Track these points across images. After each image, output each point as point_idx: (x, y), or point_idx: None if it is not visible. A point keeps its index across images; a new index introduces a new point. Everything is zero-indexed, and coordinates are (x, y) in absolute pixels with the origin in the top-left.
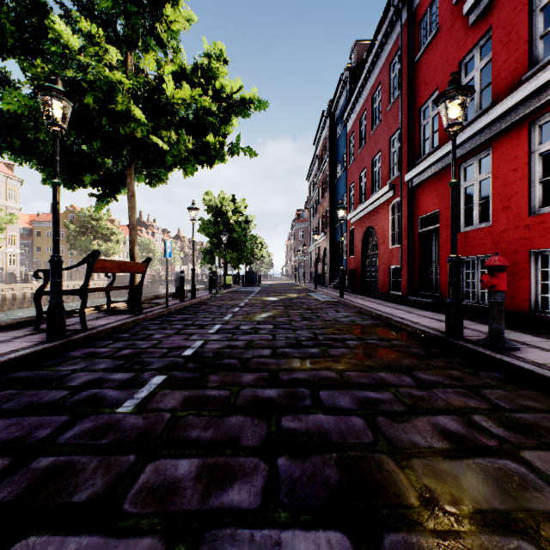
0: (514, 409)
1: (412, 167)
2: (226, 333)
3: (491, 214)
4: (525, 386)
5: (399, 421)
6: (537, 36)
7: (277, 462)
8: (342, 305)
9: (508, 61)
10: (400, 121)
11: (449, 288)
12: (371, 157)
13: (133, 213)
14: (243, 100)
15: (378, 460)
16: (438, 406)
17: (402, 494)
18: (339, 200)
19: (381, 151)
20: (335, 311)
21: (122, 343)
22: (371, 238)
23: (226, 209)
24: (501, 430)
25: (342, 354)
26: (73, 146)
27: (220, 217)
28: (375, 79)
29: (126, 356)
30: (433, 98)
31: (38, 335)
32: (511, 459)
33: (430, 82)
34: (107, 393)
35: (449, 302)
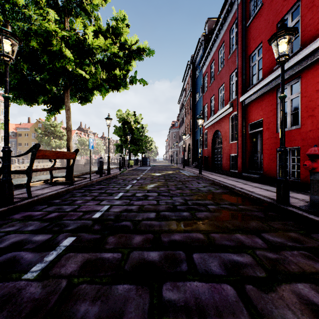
0: None
1: (244, 92)
2: (126, 199)
3: (299, 120)
4: None
5: (265, 290)
6: None
7: None
8: (201, 178)
9: (312, 19)
10: (237, 64)
11: (279, 169)
12: (218, 88)
13: (69, 121)
14: (139, 49)
15: None
16: (293, 270)
17: None
18: (198, 115)
19: (224, 83)
20: (197, 183)
21: (53, 207)
22: (218, 137)
23: (130, 120)
24: None
25: (206, 217)
26: (28, 77)
27: (126, 125)
28: (220, 39)
29: (52, 218)
30: (259, 48)
31: None
32: None
33: (257, 38)
34: (24, 255)
35: (279, 179)
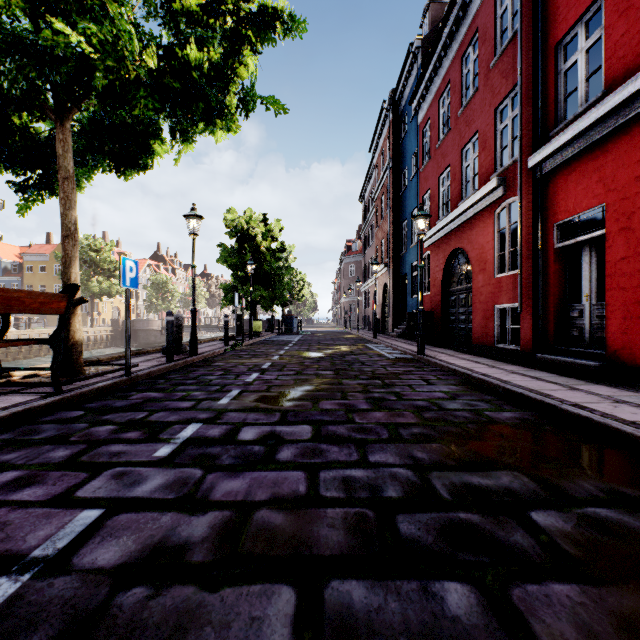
0: None
1: (541, 142)
2: (194, 459)
3: None
4: None
5: None
6: None
7: None
8: (427, 367)
9: None
10: (520, 72)
11: None
12: (460, 147)
13: (68, 209)
14: (262, 10)
15: None
16: None
17: None
18: (406, 219)
19: (479, 133)
20: (424, 381)
21: None
22: (458, 266)
23: (254, 231)
24: None
25: None
26: None
27: (247, 243)
28: (466, 30)
29: None
30: (588, 16)
31: None
32: None
33: None
34: None
35: None
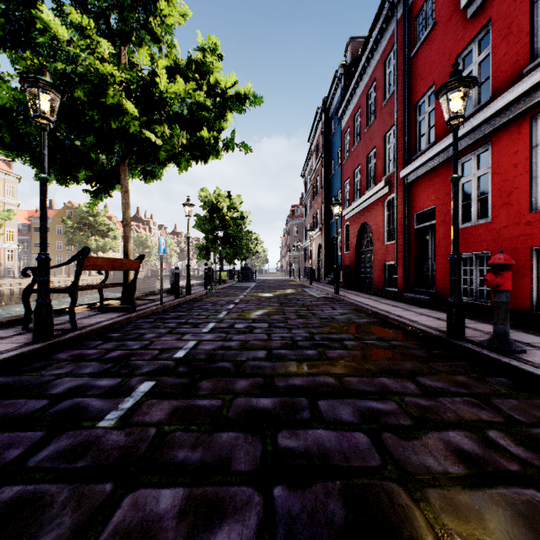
0: (531, 423)
1: (407, 163)
2: (220, 332)
3: (490, 210)
4: (538, 394)
5: (407, 438)
6: (539, 28)
7: (273, 493)
8: (337, 302)
9: (508, 54)
10: (396, 117)
11: (450, 287)
12: (366, 153)
13: (127, 209)
14: (238, 95)
15: (388, 490)
16: (448, 418)
17: (420, 538)
18: (334, 196)
19: (377, 147)
20: (331, 308)
21: (112, 343)
22: (366, 234)
23: (221, 205)
24: (521, 449)
25: (340, 356)
26: (65, 141)
27: (215, 213)
28: (370, 75)
29: (115, 358)
30: (429, 93)
31: (25, 335)
32: (539, 488)
33: (427, 77)
34: (90, 402)
35: (450, 302)
